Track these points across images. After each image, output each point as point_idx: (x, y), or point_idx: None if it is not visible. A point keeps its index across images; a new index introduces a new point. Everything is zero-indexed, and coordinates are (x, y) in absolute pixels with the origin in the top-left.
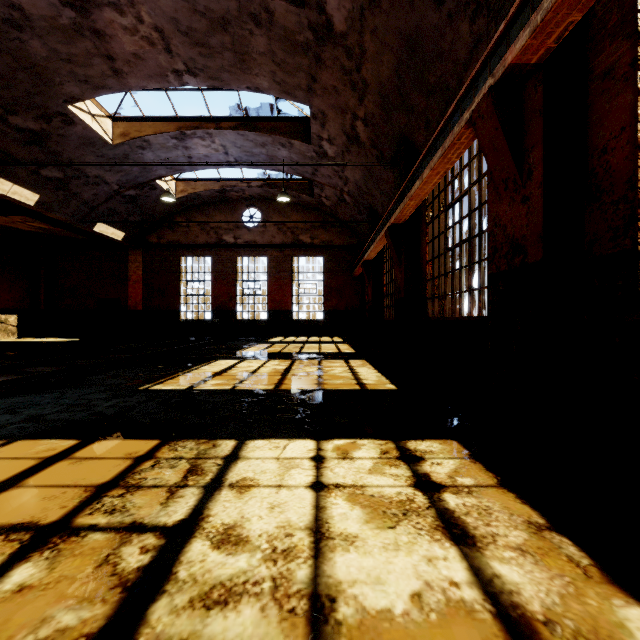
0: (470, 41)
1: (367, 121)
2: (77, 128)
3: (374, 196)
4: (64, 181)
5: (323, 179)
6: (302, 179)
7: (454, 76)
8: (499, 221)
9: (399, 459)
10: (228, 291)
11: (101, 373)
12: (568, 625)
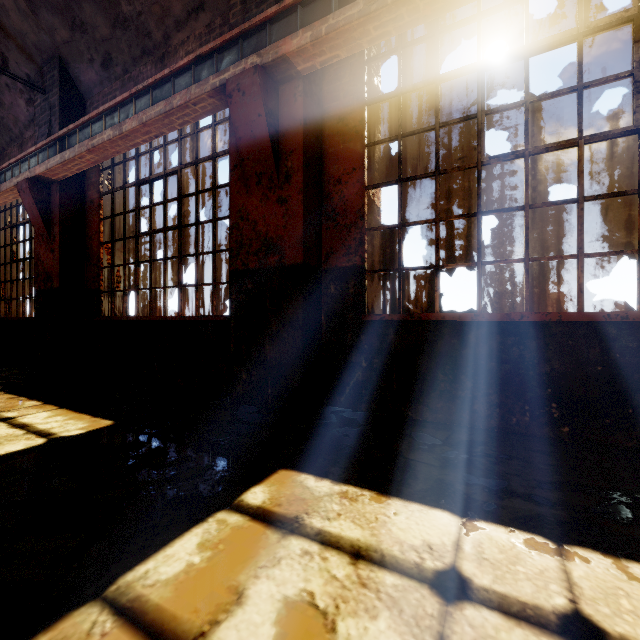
0: (28, 114)
1: None
2: None
3: None
4: None
5: None
6: None
7: (17, 126)
8: (41, 258)
9: None
10: None
11: None
12: (3, 407)
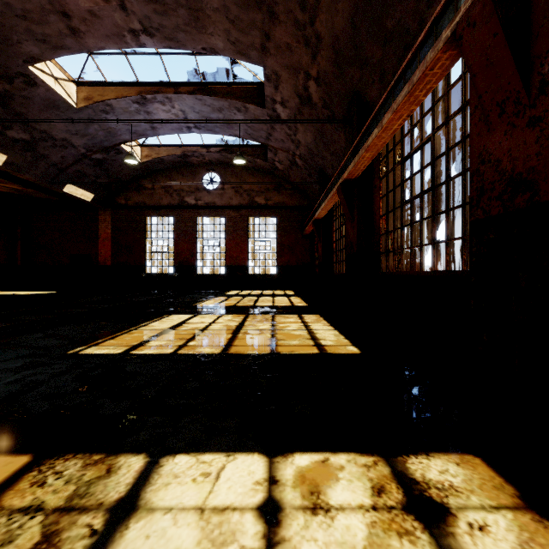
0: None
1: (319, 80)
2: (40, 90)
3: (324, 158)
4: (31, 143)
5: (276, 143)
6: (257, 145)
7: (415, 16)
8: (488, 156)
9: (408, 512)
10: (189, 248)
11: (41, 331)
12: None
